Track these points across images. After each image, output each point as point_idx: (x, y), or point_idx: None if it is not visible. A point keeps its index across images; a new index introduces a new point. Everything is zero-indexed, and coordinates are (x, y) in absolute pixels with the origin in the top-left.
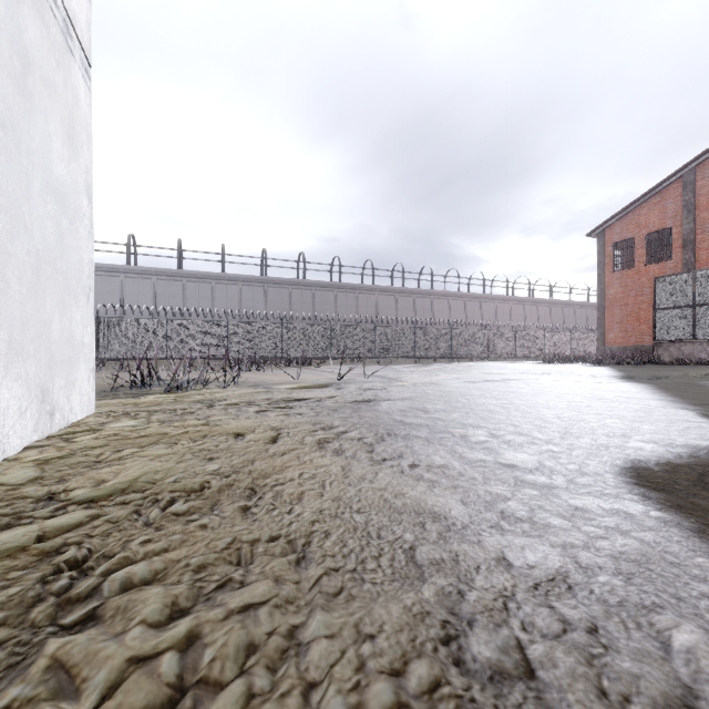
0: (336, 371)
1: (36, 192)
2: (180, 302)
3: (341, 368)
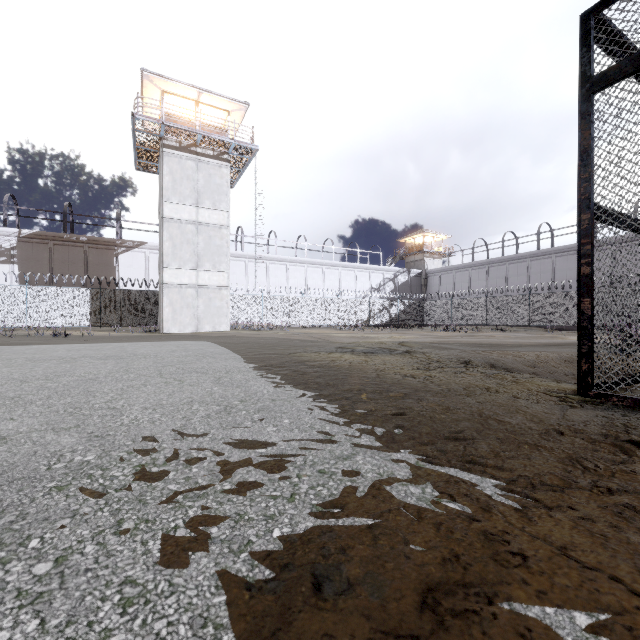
0: (398, 333)
1: (212, 309)
2: (503, 282)
3: (452, 333)
